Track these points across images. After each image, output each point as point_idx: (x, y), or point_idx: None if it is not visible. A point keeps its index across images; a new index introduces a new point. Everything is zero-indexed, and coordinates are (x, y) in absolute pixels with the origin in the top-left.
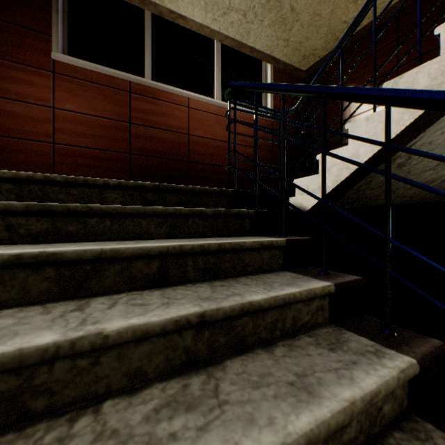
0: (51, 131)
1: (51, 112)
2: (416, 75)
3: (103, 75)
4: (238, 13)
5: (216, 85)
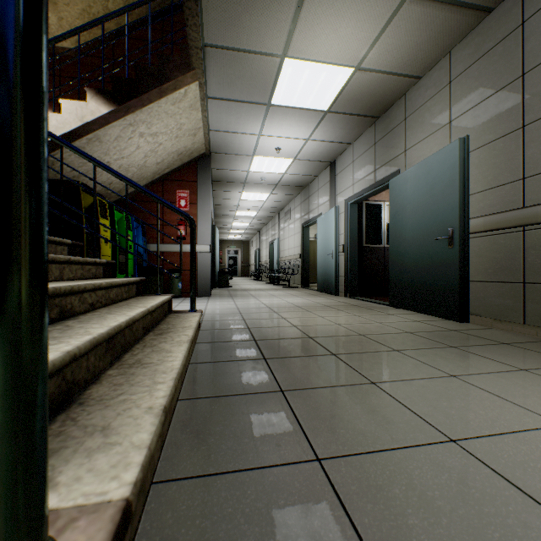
0: None
1: None
2: (52, 117)
3: None
4: None
5: None
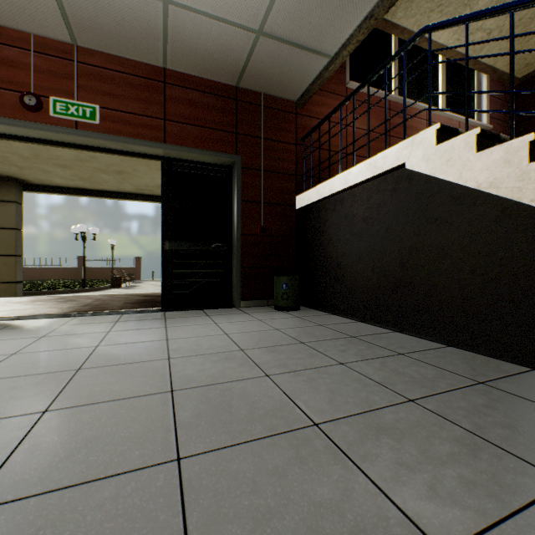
0: (344, 144)
1: (345, 130)
2: None
3: (373, 97)
4: (483, 32)
5: (442, 99)
